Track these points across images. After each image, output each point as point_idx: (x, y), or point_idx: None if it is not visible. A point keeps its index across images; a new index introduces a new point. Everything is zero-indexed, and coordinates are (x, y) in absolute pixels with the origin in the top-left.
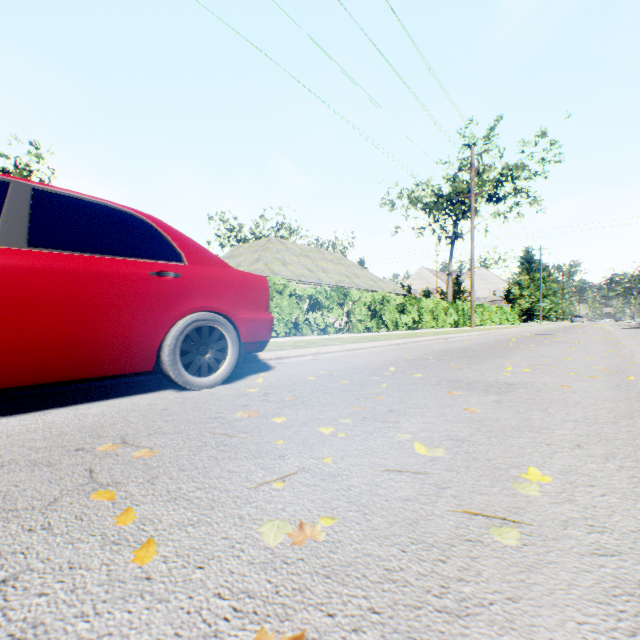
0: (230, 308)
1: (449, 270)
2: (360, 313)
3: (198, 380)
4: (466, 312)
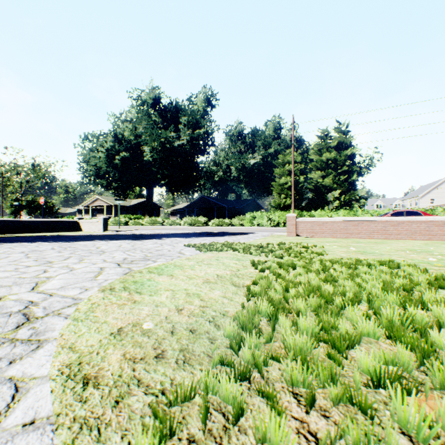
0: None
1: None
2: None
3: None
4: None
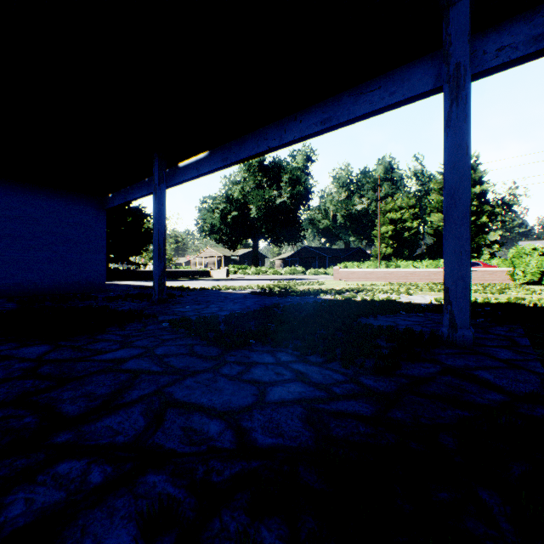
0: None
1: None
2: None
3: None
4: None
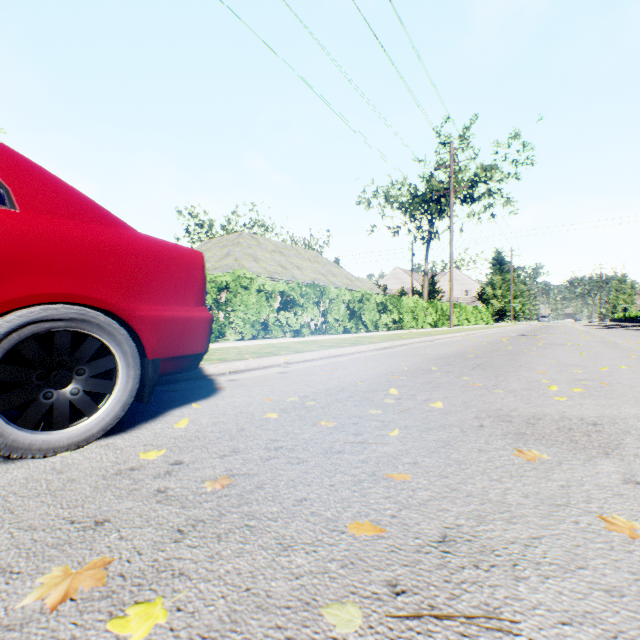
0: (120, 298)
1: (425, 270)
2: (338, 312)
3: (42, 438)
4: (445, 312)
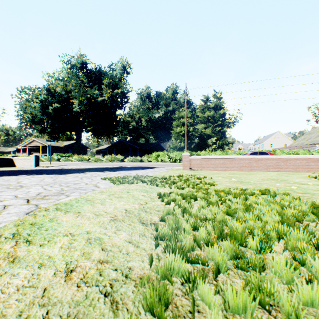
0: None
1: None
2: None
3: None
4: None
